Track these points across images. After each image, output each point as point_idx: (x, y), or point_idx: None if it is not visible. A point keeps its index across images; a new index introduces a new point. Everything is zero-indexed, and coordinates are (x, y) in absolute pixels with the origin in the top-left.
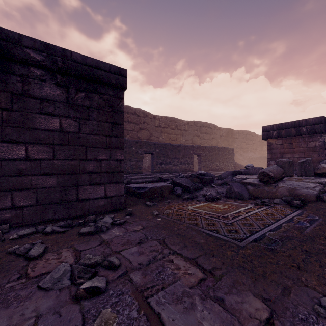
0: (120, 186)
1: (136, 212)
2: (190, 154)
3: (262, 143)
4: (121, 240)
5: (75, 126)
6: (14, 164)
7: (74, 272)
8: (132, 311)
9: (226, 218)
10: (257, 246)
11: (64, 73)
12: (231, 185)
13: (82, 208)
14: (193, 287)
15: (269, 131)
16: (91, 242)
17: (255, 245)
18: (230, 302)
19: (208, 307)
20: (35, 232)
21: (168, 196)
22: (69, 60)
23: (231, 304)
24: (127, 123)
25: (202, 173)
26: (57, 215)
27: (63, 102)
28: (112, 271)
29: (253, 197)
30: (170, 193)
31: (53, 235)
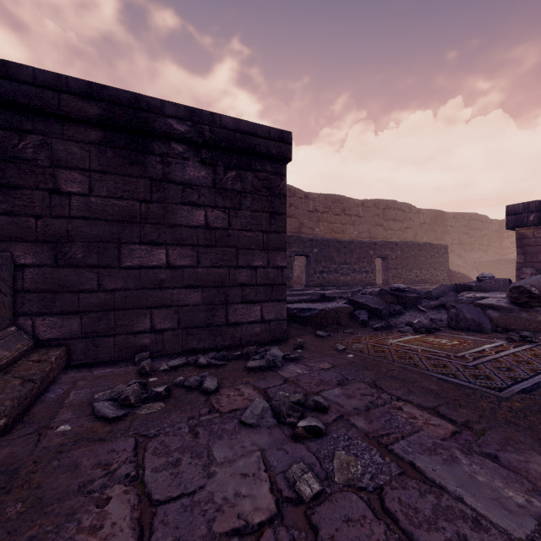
0: (282, 305)
1: (307, 345)
2: (369, 255)
3: (501, 235)
4: (311, 379)
5: (224, 219)
6: (153, 273)
7: (279, 409)
8: (373, 457)
9: (463, 359)
10: (530, 398)
11: (211, 146)
12: (457, 308)
13: (232, 335)
14: (446, 440)
15: (520, 214)
16: (270, 380)
17: (527, 398)
18: (508, 460)
19: (476, 462)
20: (186, 364)
21: (347, 323)
22: (217, 127)
23: (509, 462)
24: None
25: (400, 288)
26: (202, 343)
27: (210, 186)
28: (322, 413)
29: (502, 329)
30: (350, 320)
31: (211, 369)
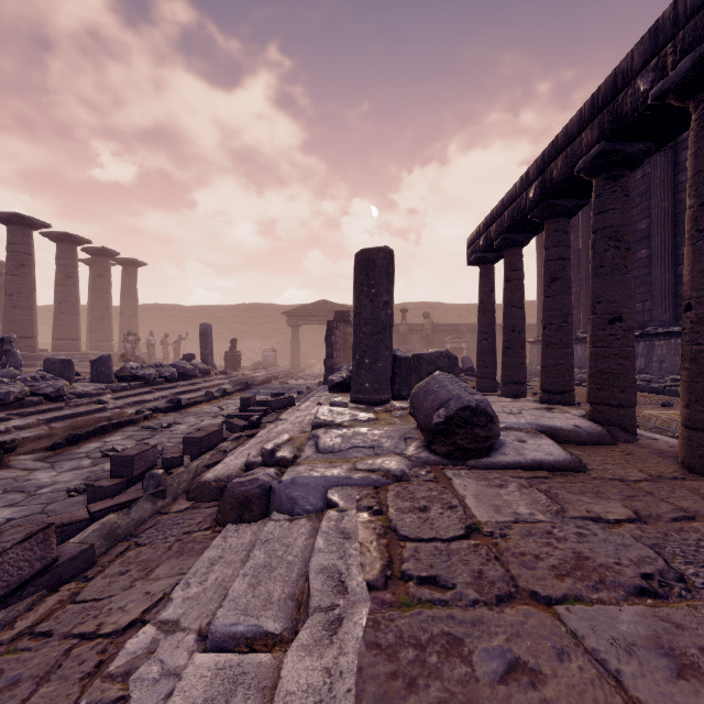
0: None
1: None
2: None
3: None
4: None
5: None
6: None
7: None
8: None
9: None
10: None
11: None
12: None
13: None
14: None
15: None
16: None
17: None
18: None
19: None
20: None
21: None
22: None
23: None
24: (532, 317)
25: None
26: None
27: None
28: None
29: None
30: None
31: None
